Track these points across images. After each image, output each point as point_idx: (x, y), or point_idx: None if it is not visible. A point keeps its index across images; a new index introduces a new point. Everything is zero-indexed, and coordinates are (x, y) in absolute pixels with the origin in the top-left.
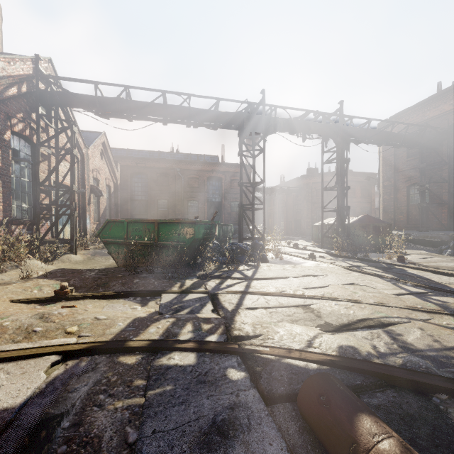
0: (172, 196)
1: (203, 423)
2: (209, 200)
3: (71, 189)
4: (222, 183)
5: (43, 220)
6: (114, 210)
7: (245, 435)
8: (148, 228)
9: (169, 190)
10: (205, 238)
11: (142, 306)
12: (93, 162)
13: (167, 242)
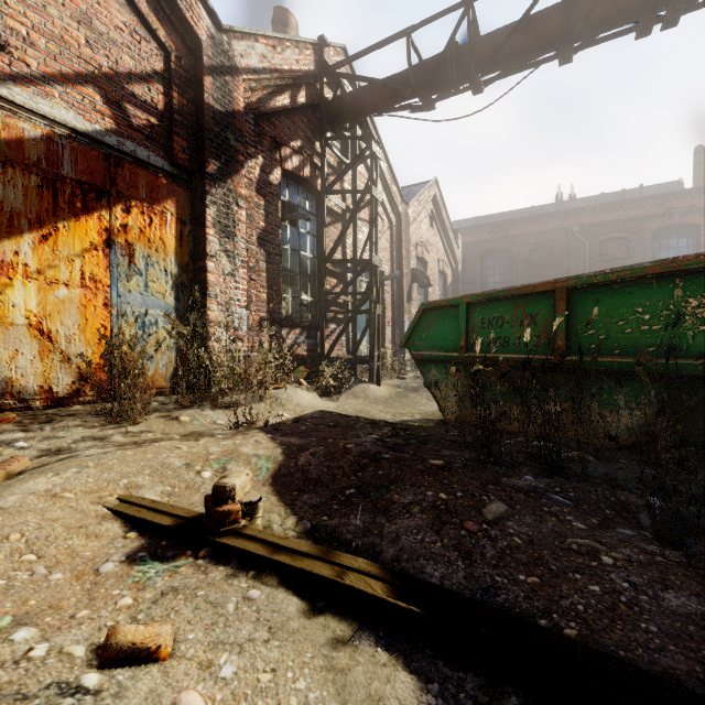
0: None
1: None
2: None
3: (369, 262)
4: (699, 237)
5: (333, 323)
6: None
7: None
8: (530, 311)
9: (554, 273)
10: None
11: None
12: (418, 230)
13: (606, 358)
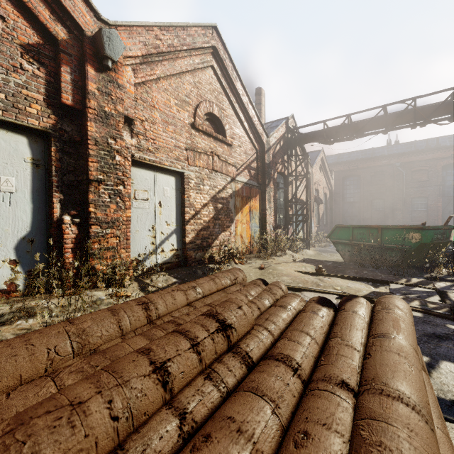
0: (389, 194)
1: (426, 332)
2: (445, 194)
3: (306, 202)
4: None
5: (289, 225)
6: (329, 214)
7: (452, 341)
8: (371, 232)
9: (385, 188)
10: (434, 243)
11: (374, 288)
12: (315, 176)
13: (390, 245)
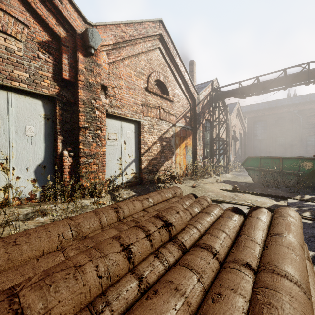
0: (289, 133)
1: (314, 234)
2: None
3: (226, 140)
4: None
5: (213, 156)
6: (243, 148)
7: None
8: (274, 161)
9: (286, 129)
10: None
11: (276, 202)
12: (232, 121)
13: (288, 171)
